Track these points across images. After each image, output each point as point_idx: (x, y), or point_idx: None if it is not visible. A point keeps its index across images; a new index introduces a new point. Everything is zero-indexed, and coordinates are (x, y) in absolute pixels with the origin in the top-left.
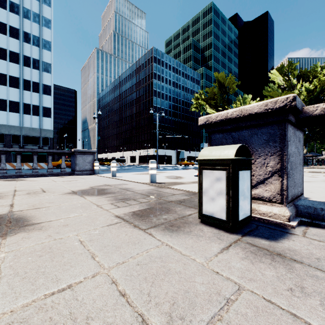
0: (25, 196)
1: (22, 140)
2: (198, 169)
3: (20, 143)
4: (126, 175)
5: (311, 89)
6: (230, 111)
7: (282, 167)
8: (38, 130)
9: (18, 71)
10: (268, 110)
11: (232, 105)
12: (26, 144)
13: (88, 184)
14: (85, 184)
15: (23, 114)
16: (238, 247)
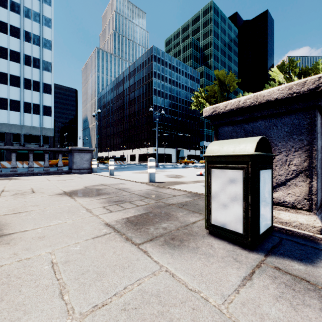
0: (10, 198)
1: (23, 138)
2: (206, 168)
3: (21, 141)
4: (125, 174)
5: None
6: (242, 99)
7: (311, 165)
8: (38, 129)
9: (18, 70)
10: (293, 94)
11: None
12: (27, 143)
13: (83, 184)
14: (79, 184)
15: (24, 113)
16: (265, 275)
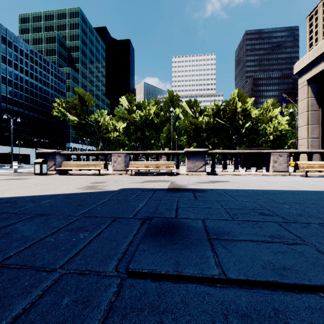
0: None
1: None
2: (34, 164)
3: None
4: None
5: (142, 116)
6: (45, 151)
7: (55, 163)
8: None
9: None
10: (52, 152)
11: (92, 116)
12: None
13: None
14: None
15: None
16: (40, 176)
